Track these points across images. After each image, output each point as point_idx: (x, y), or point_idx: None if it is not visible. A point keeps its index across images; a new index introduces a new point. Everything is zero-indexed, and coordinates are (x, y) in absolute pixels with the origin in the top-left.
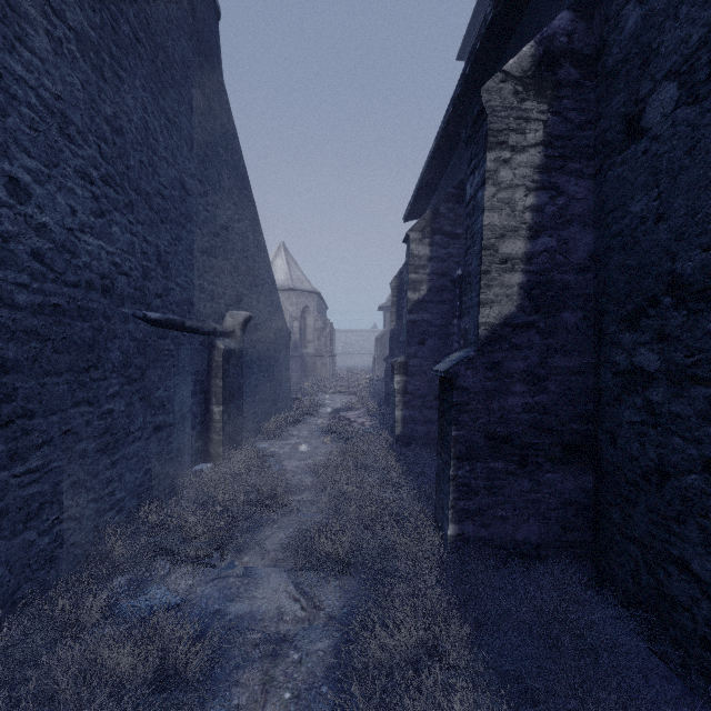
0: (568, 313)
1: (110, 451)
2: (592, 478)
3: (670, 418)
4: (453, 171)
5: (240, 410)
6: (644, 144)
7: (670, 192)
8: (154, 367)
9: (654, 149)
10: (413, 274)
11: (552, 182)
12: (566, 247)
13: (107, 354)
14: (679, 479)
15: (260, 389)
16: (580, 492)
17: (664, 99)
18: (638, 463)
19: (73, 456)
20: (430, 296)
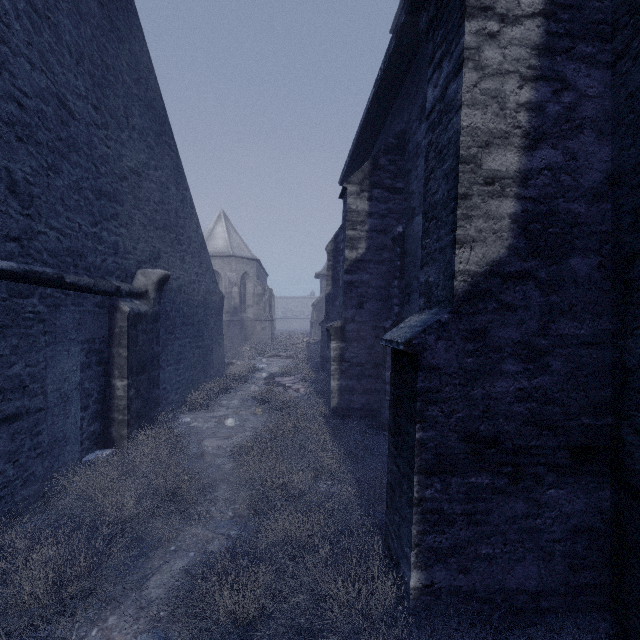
0: (577, 259)
1: None
2: (610, 493)
3: None
4: (392, 124)
5: (155, 382)
6: None
7: None
8: (3, 335)
9: None
10: (351, 231)
11: (556, 70)
12: (574, 163)
13: None
14: None
15: (185, 356)
16: (594, 514)
17: None
18: None
19: None
20: (369, 254)
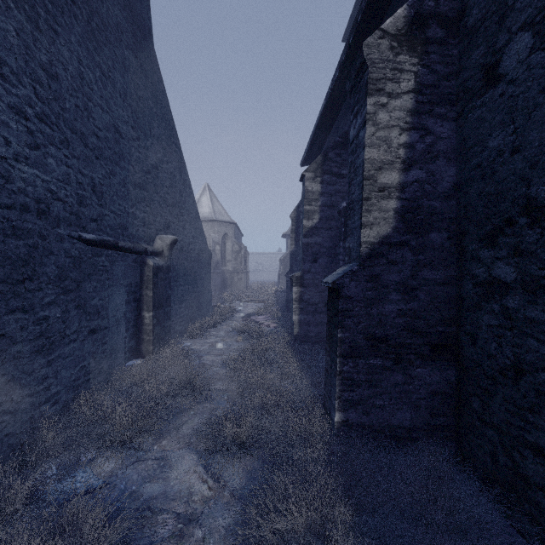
0: (435, 234)
1: (45, 352)
2: (455, 372)
3: (525, 322)
4: (339, 125)
5: (168, 315)
6: (501, 88)
7: (525, 127)
8: (90, 280)
9: (511, 91)
10: (308, 206)
11: (422, 124)
12: (433, 178)
13: (42, 269)
14: (533, 375)
15: (186, 298)
16: (445, 384)
17: (520, 47)
18: (495, 361)
19: (7, 357)
20: (321, 223)
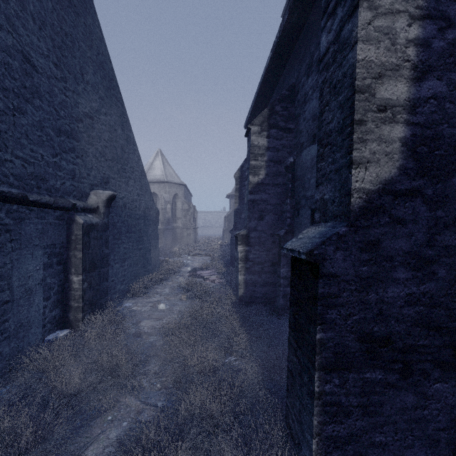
0: None
1: None
2: None
3: None
4: (285, 81)
5: (104, 276)
6: None
7: None
8: None
9: None
10: (254, 161)
11: (441, 10)
12: None
13: None
14: None
15: (129, 256)
16: None
17: None
18: None
19: None
20: (267, 179)
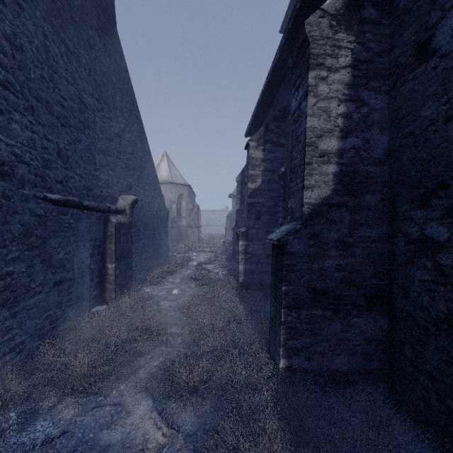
0: (369, 196)
1: (10, 305)
2: (387, 320)
3: None
4: (279, 101)
5: (129, 266)
6: (434, 62)
7: None
8: (55, 236)
9: (444, 64)
10: (252, 171)
11: (358, 96)
12: (368, 145)
13: (6, 227)
14: None
15: (146, 250)
16: (378, 331)
17: None
18: (428, 313)
19: None
20: (263, 186)
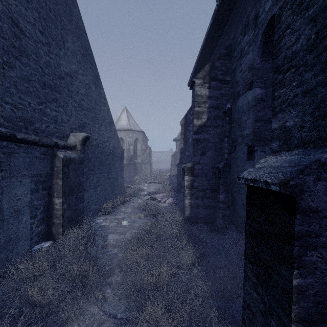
0: None
1: None
2: None
3: None
4: (222, 43)
5: (81, 199)
6: None
7: None
8: None
9: None
10: (197, 108)
11: None
12: None
13: None
14: None
15: (101, 183)
16: None
17: None
18: None
19: None
20: (208, 122)
